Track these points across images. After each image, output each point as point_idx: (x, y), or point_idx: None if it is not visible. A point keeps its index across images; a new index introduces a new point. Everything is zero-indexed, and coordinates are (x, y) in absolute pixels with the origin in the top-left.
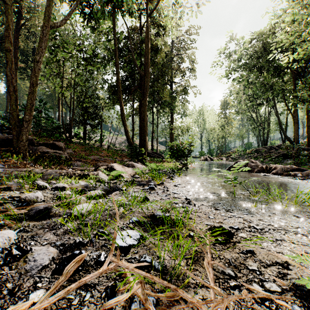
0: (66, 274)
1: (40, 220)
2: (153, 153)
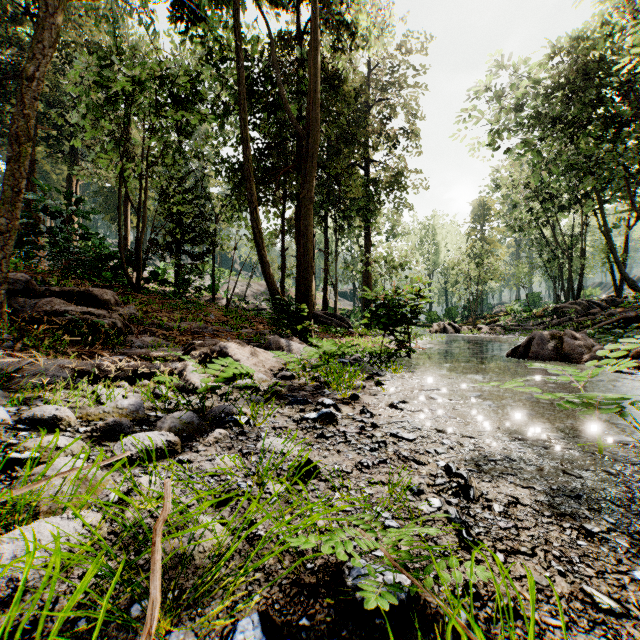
0: None
1: None
2: (327, 315)
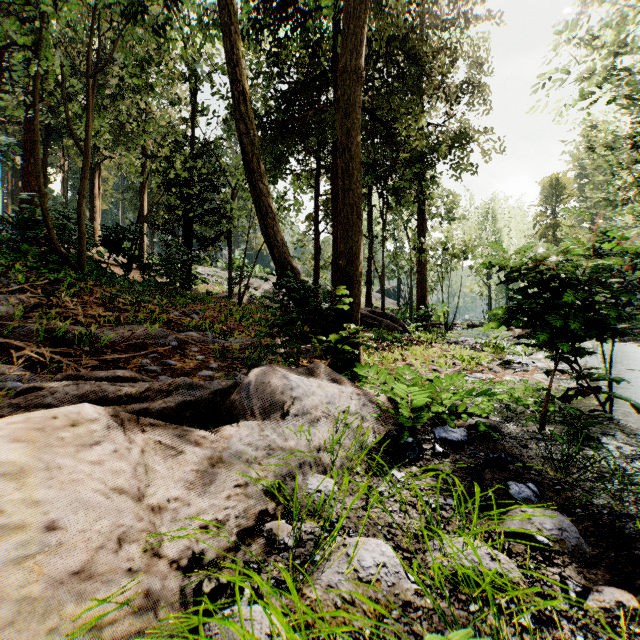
0: None
1: None
2: (374, 315)
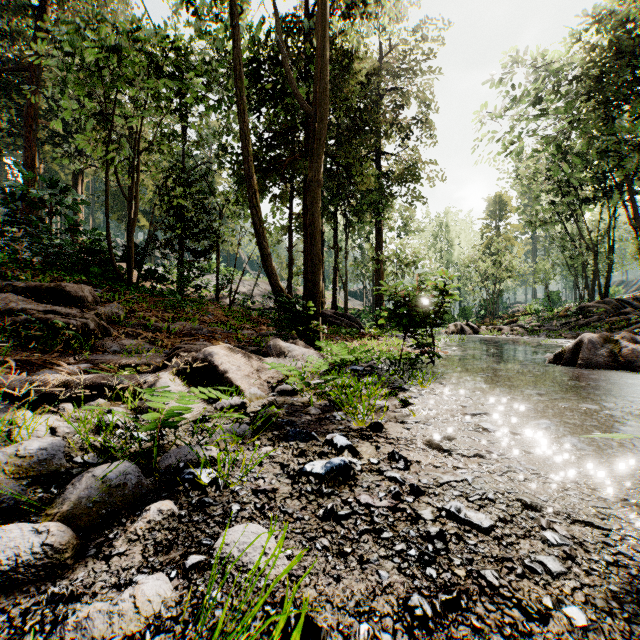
0: None
1: None
2: (336, 315)
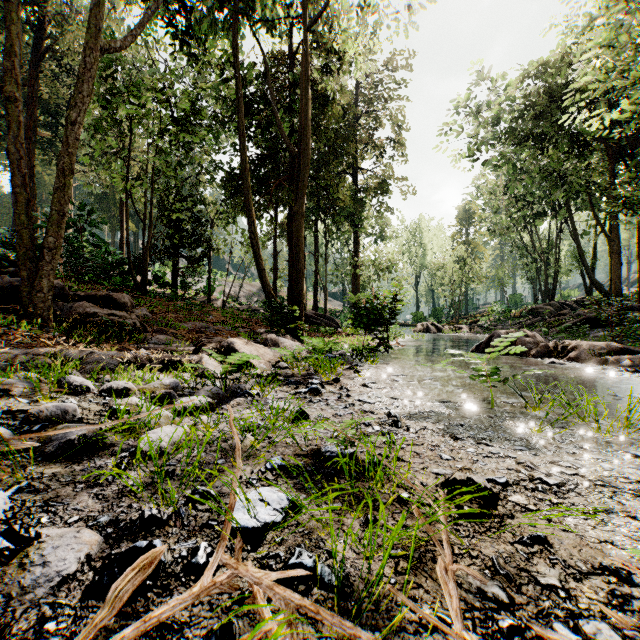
0: (113, 602)
1: (70, 463)
2: (317, 316)
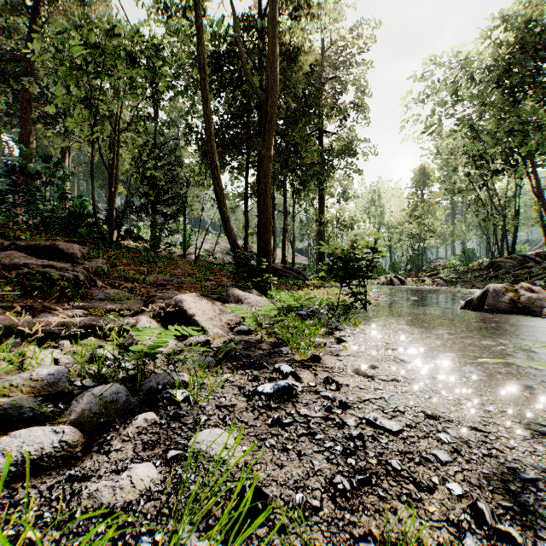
0: None
1: None
2: (285, 269)
